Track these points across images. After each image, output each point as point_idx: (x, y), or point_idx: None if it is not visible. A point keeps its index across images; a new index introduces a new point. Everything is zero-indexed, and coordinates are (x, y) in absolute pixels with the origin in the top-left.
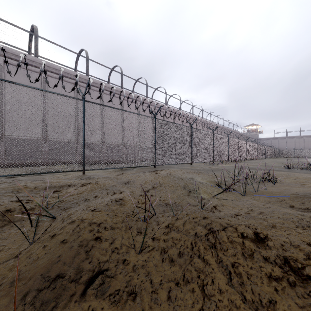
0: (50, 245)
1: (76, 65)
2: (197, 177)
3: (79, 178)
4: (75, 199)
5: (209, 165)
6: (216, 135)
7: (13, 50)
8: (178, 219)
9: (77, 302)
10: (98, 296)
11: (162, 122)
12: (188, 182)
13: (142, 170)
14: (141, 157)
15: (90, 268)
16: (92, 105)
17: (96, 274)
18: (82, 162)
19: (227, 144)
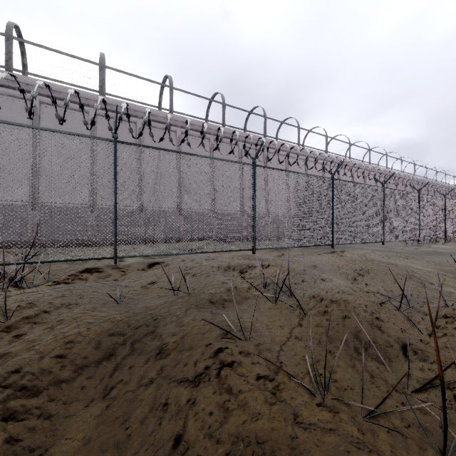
0: (334, 318)
1: (207, 114)
2: (411, 264)
3: (246, 258)
4: (280, 282)
5: (413, 246)
6: (423, 197)
7: (151, 109)
8: (455, 309)
9: (406, 361)
10: (421, 361)
11: (342, 184)
12: (408, 270)
13: (309, 251)
14: (315, 233)
15: (393, 340)
16: (262, 169)
17: (403, 345)
18: (253, 240)
19: (442, 210)
